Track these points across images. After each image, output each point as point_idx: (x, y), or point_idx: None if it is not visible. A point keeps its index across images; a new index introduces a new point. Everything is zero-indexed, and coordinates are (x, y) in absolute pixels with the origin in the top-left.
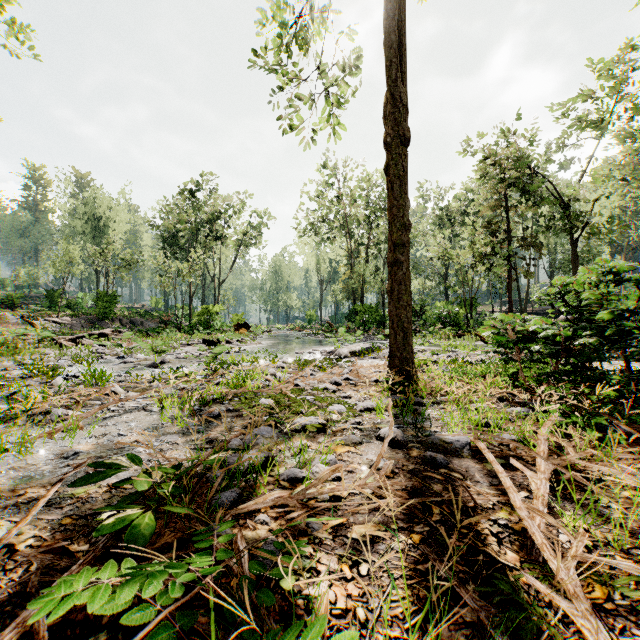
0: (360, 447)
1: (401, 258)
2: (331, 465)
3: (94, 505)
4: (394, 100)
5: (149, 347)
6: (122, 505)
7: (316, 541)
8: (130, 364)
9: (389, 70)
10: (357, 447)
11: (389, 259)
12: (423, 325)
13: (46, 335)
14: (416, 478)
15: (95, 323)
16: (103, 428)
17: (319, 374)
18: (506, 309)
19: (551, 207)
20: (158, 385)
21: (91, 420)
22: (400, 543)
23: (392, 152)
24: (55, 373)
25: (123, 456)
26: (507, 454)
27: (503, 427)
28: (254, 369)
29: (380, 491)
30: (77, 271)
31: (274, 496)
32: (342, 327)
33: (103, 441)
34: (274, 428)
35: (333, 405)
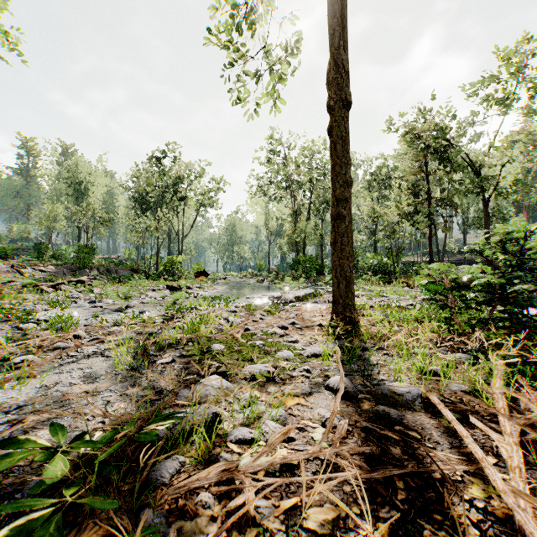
0: (310, 398)
1: (344, 212)
2: (281, 422)
3: (18, 478)
4: (337, 65)
5: (116, 293)
6: (29, 499)
7: (266, 534)
8: (99, 308)
9: (333, 37)
10: (307, 398)
11: (332, 213)
12: (356, 273)
13: (29, 282)
14: (371, 438)
15: (76, 271)
16: (57, 376)
17: (268, 318)
18: (426, 259)
19: (464, 172)
20: (119, 330)
21: (48, 366)
22: (366, 536)
23: (335, 114)
24: (27, 317)
25: (68, 410)
26: (462, 408)
27: (454, 379)
28: (209, 314)
29: (336, 460)
30: (60, 227)
31: (219, 469)
32: (287, 275)
33: (52, 391)
34: (224, 376)
35: (281, 351)
